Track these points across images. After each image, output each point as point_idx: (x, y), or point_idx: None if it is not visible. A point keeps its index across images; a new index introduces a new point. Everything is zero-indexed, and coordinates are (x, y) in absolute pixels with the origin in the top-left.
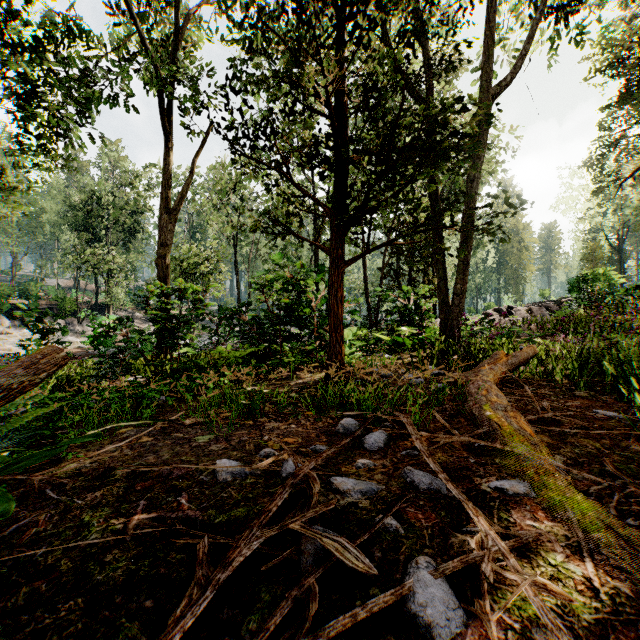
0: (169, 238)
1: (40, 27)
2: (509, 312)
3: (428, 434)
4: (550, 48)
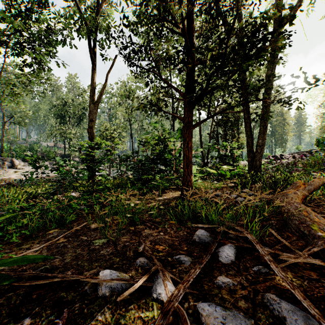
0: (94, 117)
1: (23, 1)
2: (281, 157)
3: (272, 251)
4: (310, 3)
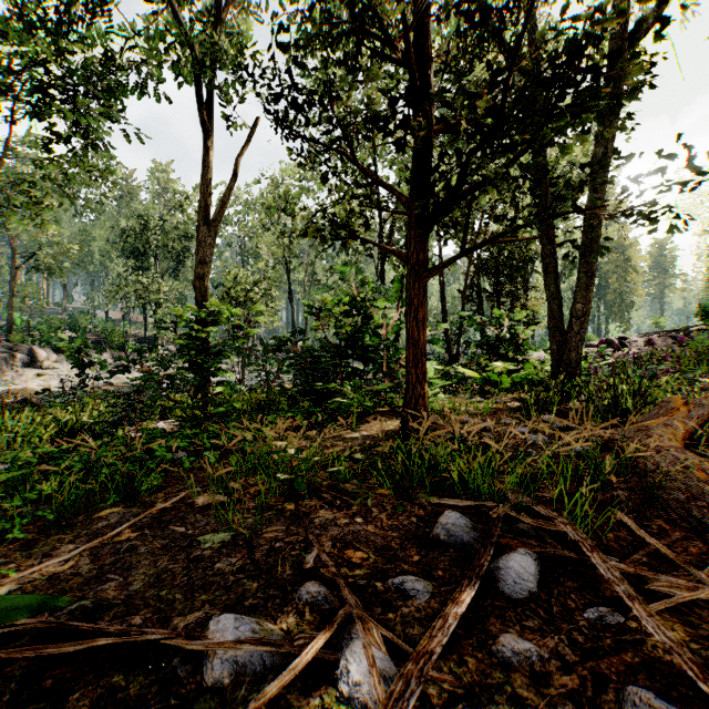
0: (208, 254)
1: None
2: (622, 344)
3: (628, 569)
4: None
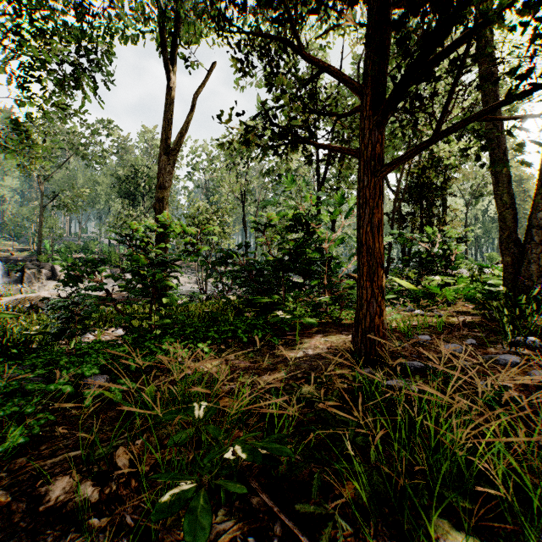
0: (165, 180)
1: None
2: None
3: None
4: None
